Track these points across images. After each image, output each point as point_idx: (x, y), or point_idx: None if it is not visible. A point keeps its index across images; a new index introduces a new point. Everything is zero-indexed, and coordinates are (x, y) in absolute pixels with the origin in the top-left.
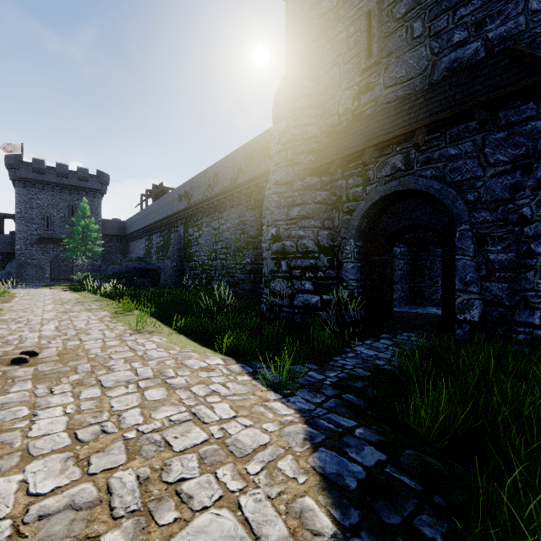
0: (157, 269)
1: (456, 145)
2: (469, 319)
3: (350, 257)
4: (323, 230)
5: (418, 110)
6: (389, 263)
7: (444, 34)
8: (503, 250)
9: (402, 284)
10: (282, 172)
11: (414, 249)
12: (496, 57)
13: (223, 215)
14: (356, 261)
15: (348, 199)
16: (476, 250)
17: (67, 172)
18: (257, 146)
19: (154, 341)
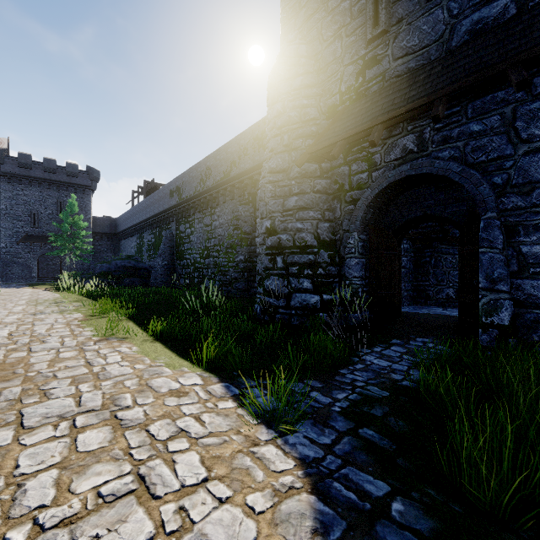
0: (148, 267)
1: (480, 120)
2: (497, 323)
3: (354, 252)
4: (323, 222)
5: (435, 79)
6: (397, 258)
7: None
8: (539, 241)
9: (406, 283)
10: (278, 159)
11: (418, 246)
12: (531, 11)
13: (216, 210)
14: (360, 257)
15: (351, 188)
16: (505, 242)
17: (55, 167)
18: (251, 137)
19: (120, 351)
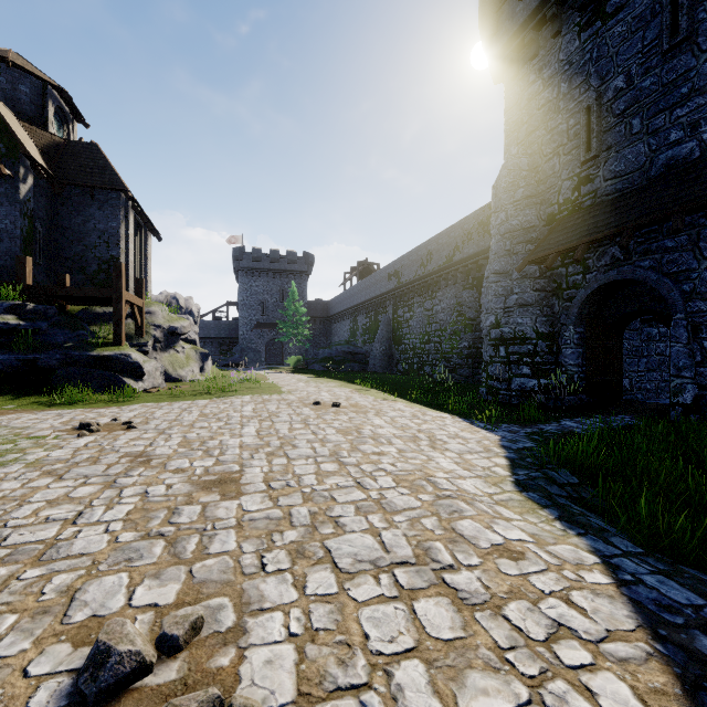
0: (365, 353)
1: (673, 239)
2: (682, 402)
3: (569, 343)
4: (542, 317)
5: (629, 209)
6: (615, 348)
7: (661, 132)
8: None
9: (662, 372)
10: (500, 262)
11: None
12: (706, 160)
13: (437, 294)
14: (576, 347)
15: (568, 287)
16: (690, 338)
17: (278, 257)
18: (475, 222)
19: (400, 404)
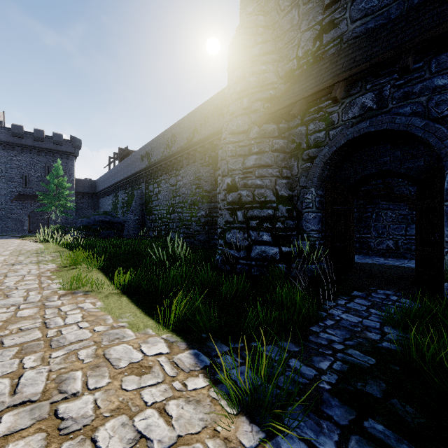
0: (122, 222)
1: (445, 74)
2: None
3: (311, 206)
4: (281, 179)
5: (399, 34)
6: (351, 213)
7: None
8: None
9: None
10: (238, 121)
11: (360, 202)
12: None
13: (180, 172)
14: (317, 211)
15: (309, 146)
16: None
17: (43, 136)
18: (211, 106)
19: (83, 308)
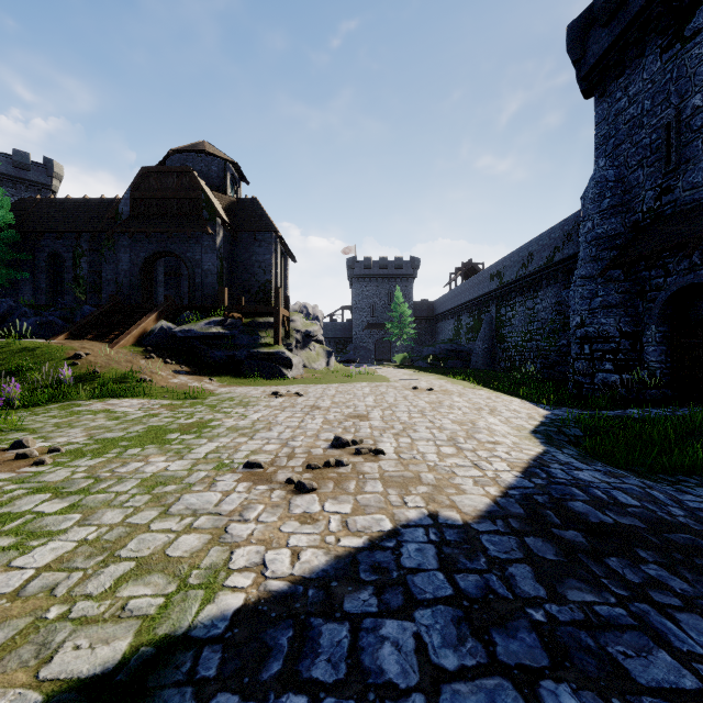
0: (468, 350)
1: None
2: None
3: (650, 341)
4: (625, 317)
5: (699, 220)
6: (701, 346)
7: None
8: None
9: None
10: (586, 268)
11: None
12: None
13: (538, 294)
14: (658, 345)
15: (651, 289)
16: None
17: (386, 263)
18: (575, 223)
19: (482, 391)
